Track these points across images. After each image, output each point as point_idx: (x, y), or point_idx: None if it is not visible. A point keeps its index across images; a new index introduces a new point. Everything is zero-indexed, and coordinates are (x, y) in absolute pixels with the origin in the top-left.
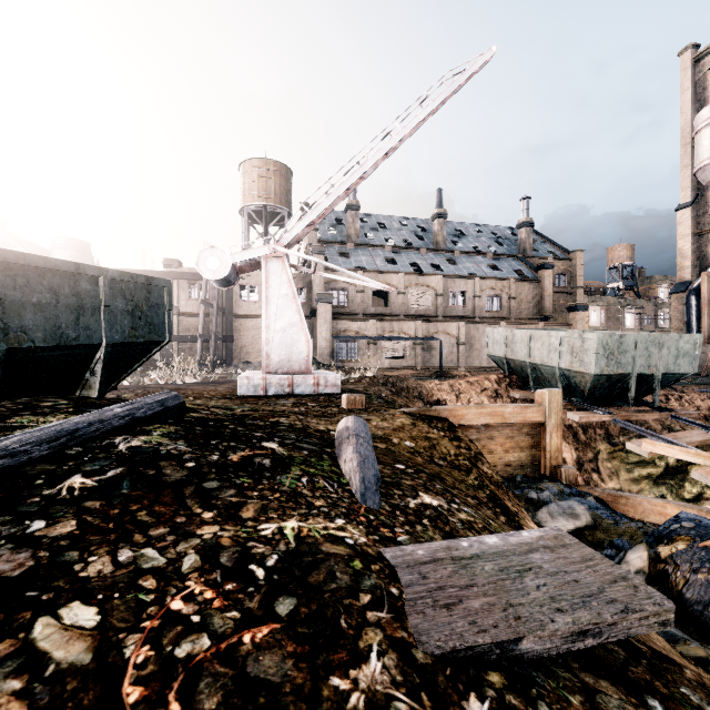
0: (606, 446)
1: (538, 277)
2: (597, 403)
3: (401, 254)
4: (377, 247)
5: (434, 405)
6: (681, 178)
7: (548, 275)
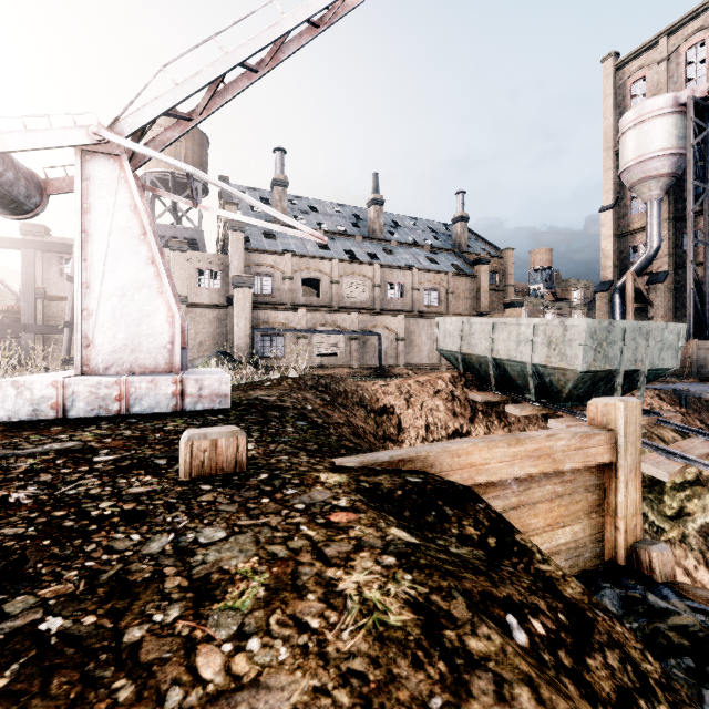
0: None
1: (475, 273)
2: (573, 406)
3: (334, 240)
4: None
5: (379, 413)
6: (604, 180)
7: (484, 271)
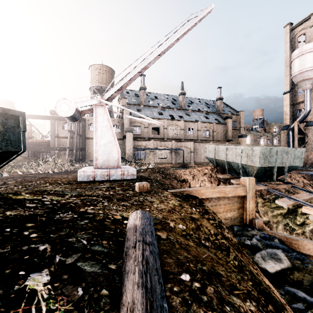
0: (261, 200)
1: (225, 122)
2: (258, 180)
3: (165, 111)
4: (154, 107)
5: (182, 182)
6: (285, 80)
7: (229, 121)
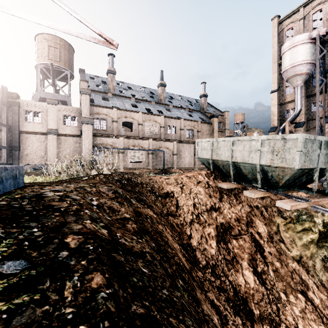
0: (281, 220)
1: (211, 122)
2: (283, 190)
3: (140, 103)
4: (126, 98)
5: (164, 197)
6: (273, 78)
7: (216, 121)
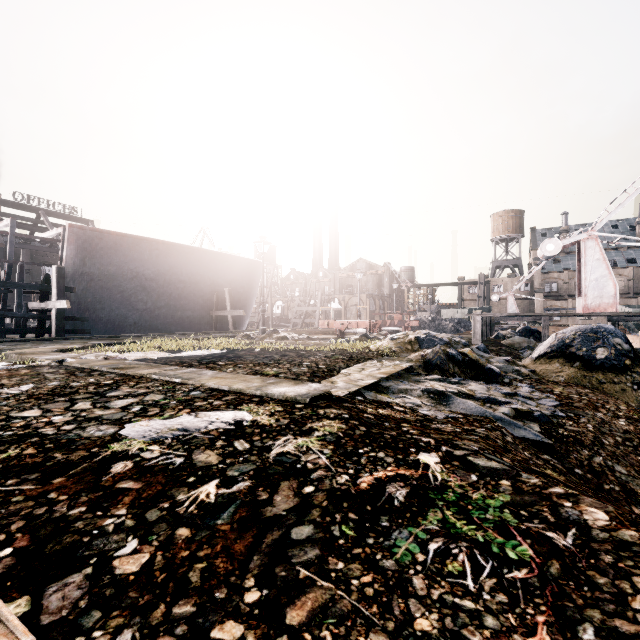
0: None
1: None
2: None
3: None
4: None
5: None
6: None
7: None
